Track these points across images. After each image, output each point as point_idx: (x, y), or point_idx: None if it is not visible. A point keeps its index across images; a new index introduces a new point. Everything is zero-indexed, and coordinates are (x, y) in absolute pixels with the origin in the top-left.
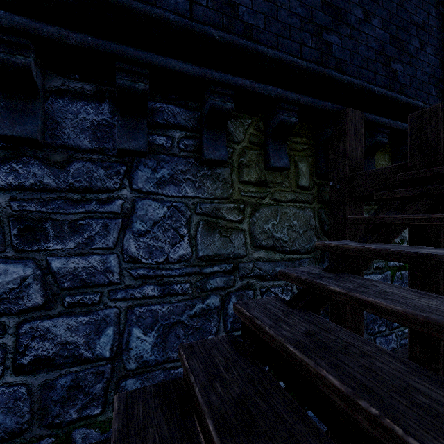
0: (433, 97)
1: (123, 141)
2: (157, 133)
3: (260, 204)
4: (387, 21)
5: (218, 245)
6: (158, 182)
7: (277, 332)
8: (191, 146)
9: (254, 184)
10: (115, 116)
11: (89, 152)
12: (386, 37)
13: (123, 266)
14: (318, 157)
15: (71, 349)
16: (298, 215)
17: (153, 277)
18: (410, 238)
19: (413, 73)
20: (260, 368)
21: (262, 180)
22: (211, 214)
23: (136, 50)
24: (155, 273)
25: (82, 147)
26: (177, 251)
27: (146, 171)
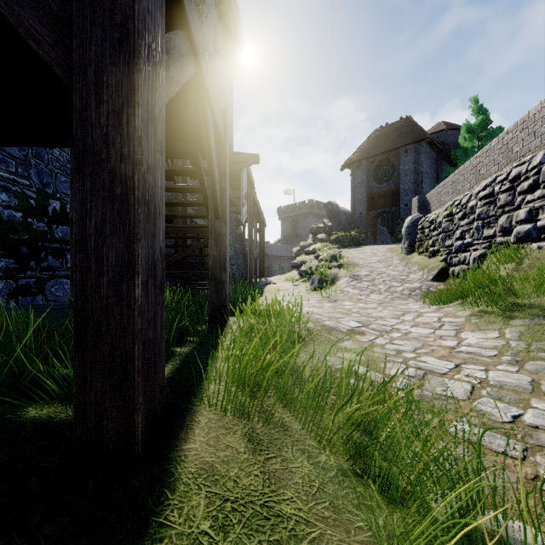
0: None
1: None
2: None
3: None
4: None
5: None
6: None
7: None
8: None
9: None
10: None
11: None
12: None
13: None
14: None
15: None
16: None
17: None
18: None
19: None
20: None
21: None
22: None
23: None
24: None
25: None
26: None
27: None
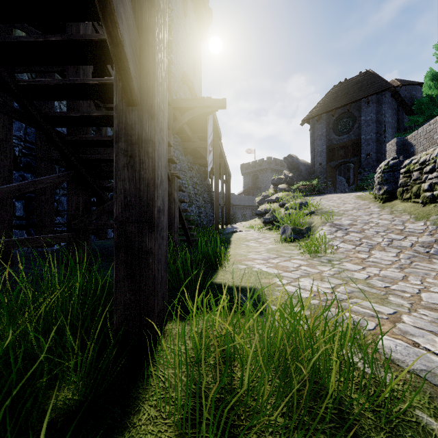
0: None
1: None
2: None
3: None
4: None
5: None
6: None
7: None
8: None
9: None
10: None
11: None
12: None
13: None
14: None
15: None
16: None
17: None
18: None
19: None
20: None
21: None
22: None
23: None
24: None
25: None
26: None
27: None
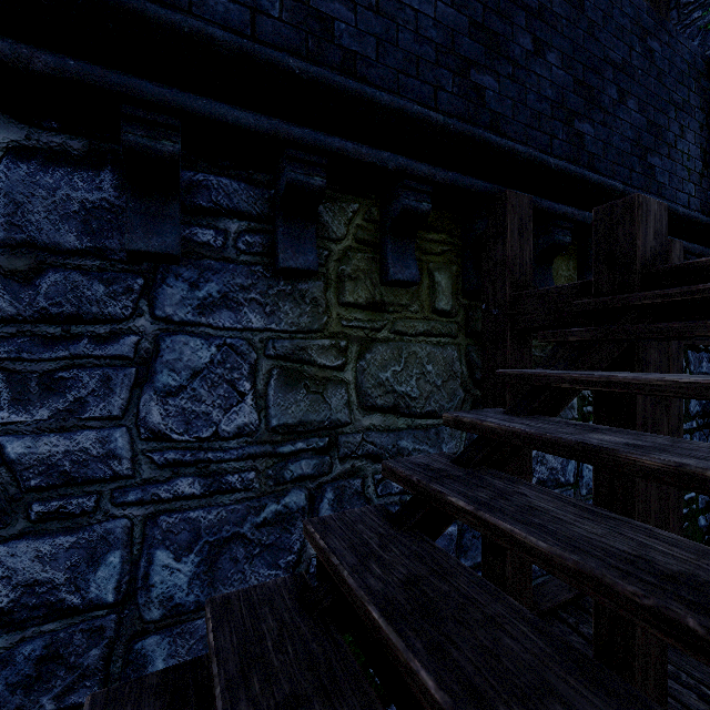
0: (637, 175)
1: (137, 238)
2: (198, 224)
3: (373, 339)
4: (569, 56)
5: (303, 407)
6: (201, 304)
7: (359, 581)
8: (258, 245)
9: (363, 307)
10: (124, 195)
11: (77, 254)
12: (568, 81)
13: (139, 446)
14: (465, 265)
15: (42, 594)
16: (435, 356)
17: (192, 463)
18: (595, 400)
19: (609, 138)
20: (334, 640)
21: (377, 300)
22: (291, 356)
23: (157, 87)
24: (196, 457)
25: (64, 246)
26: (233, 419)
27: (180, 286)
